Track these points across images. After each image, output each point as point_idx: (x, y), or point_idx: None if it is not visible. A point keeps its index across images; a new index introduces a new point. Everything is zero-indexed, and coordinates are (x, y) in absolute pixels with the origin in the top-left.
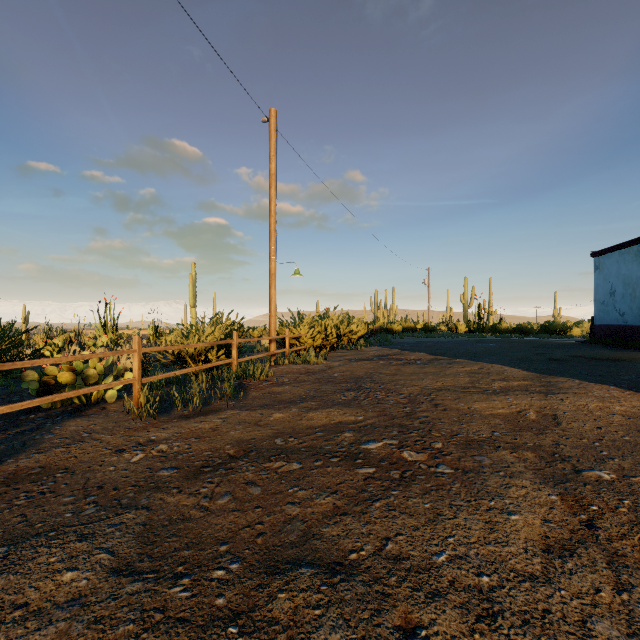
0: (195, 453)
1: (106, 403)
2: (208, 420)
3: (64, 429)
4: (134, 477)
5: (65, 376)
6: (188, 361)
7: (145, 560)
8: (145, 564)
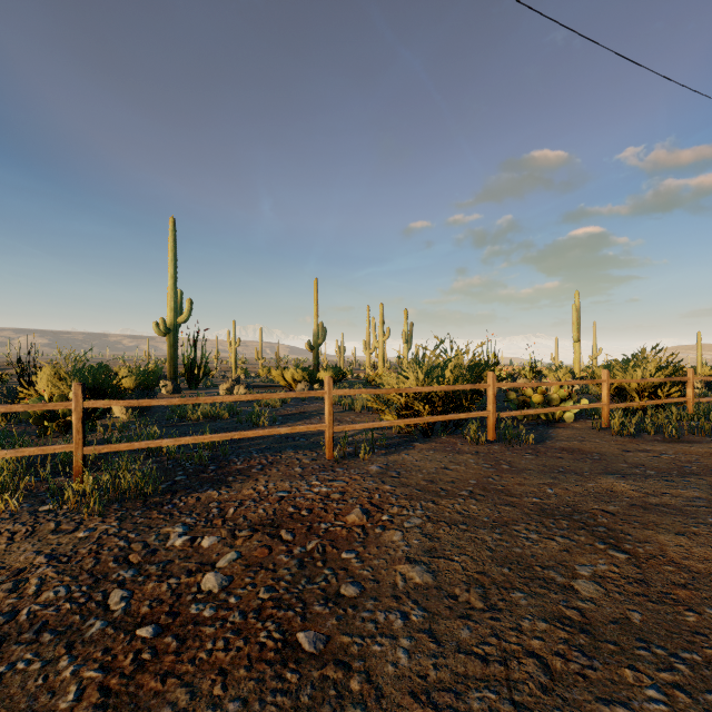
0: (708, 464)
1: (565, 422)
2: (697, 446)
3: (558, 432)
4: (664, 465)
5: (537, 397)
6: (628, 396)
7: None
8: None
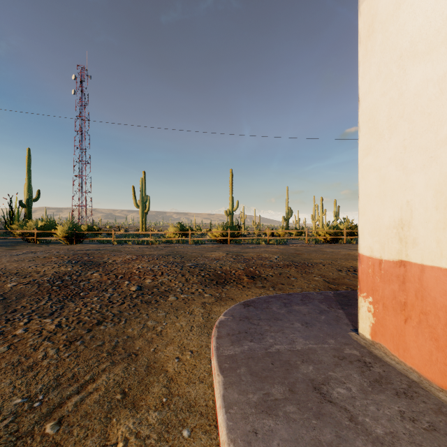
0: None
1: None
2: None
3: None
4: None
5: None
6: None
7: None
8: None
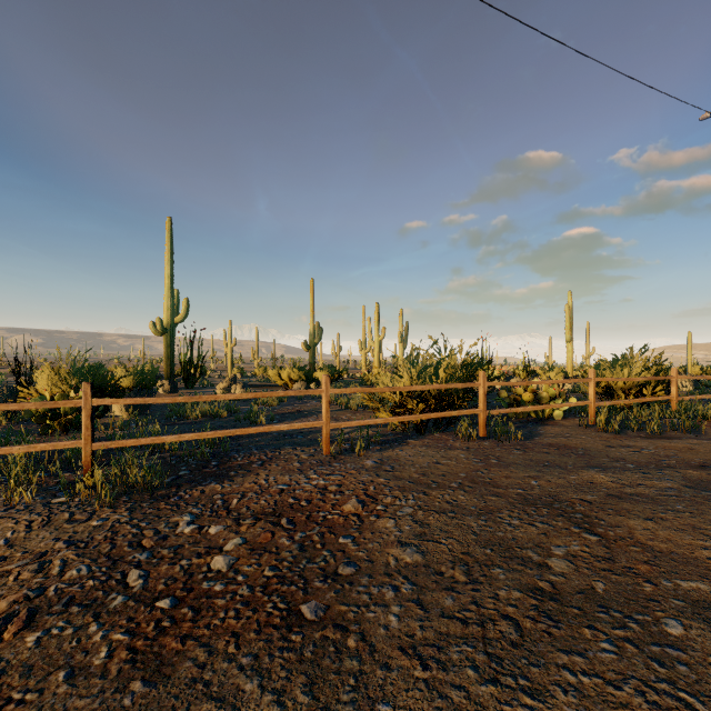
0: (685, 458)
1: (554, 420)
2: (676, 442)
3: (547, 429)
4: (643, 459)
5: (527, 396)
6: (615, 394)
7: (702, 488)
8: (704, 489)
